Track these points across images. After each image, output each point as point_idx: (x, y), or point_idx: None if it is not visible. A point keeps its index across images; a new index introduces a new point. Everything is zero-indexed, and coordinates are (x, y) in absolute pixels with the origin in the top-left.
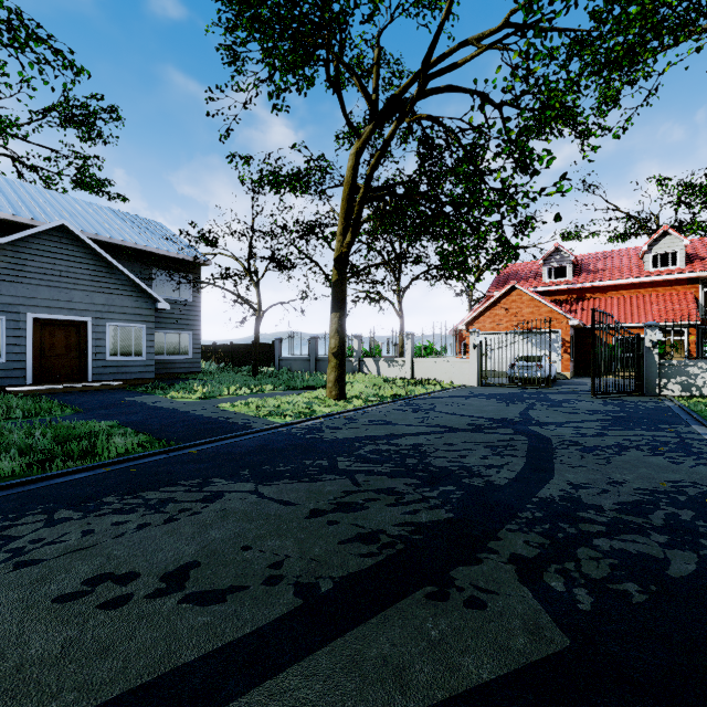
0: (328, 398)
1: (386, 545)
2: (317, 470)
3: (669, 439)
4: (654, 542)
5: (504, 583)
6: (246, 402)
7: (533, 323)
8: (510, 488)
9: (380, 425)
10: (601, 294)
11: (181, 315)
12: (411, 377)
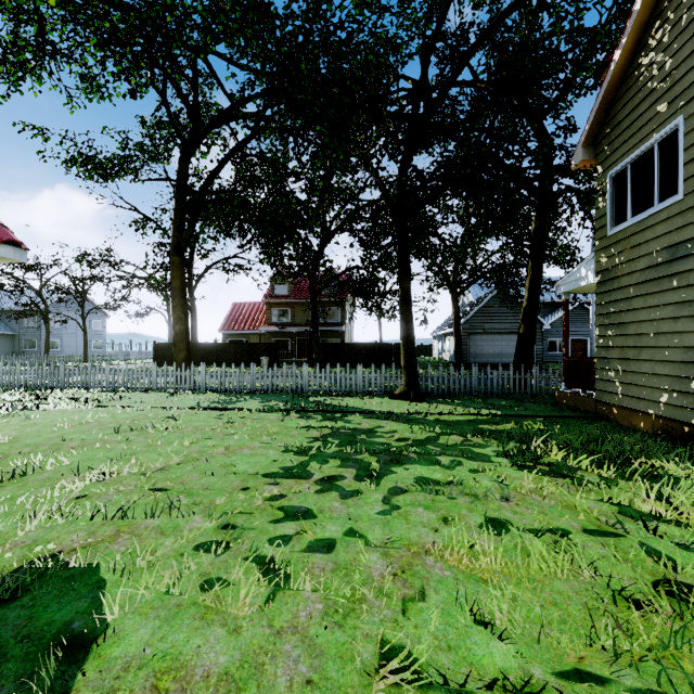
0: None
1: None
2: None
3: None
4: None
5: None
6: None
7: None
8: None
9: None
10: None
11: None
12: None
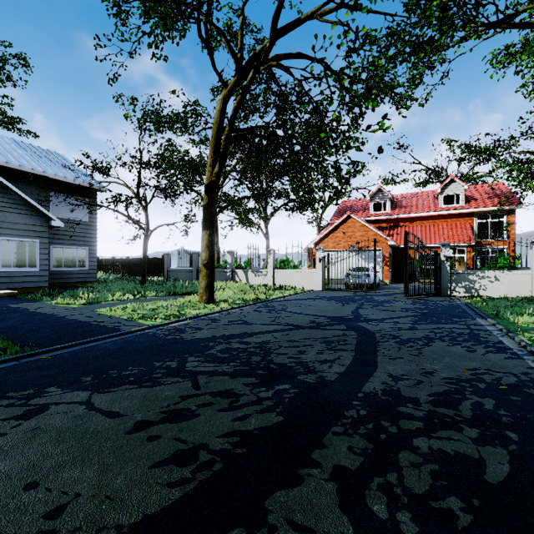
0: (200, 302)
1: (202, 465)
2: (163, 372)
3: (463, 330)
4: (467, 439)
5: (323, 513)
6: (125, 307)
7: (363, 243)
8: (339, 384)
9: (237, 325)
10: (410, 223)
11: (78, 233)
12: (272, 284)
